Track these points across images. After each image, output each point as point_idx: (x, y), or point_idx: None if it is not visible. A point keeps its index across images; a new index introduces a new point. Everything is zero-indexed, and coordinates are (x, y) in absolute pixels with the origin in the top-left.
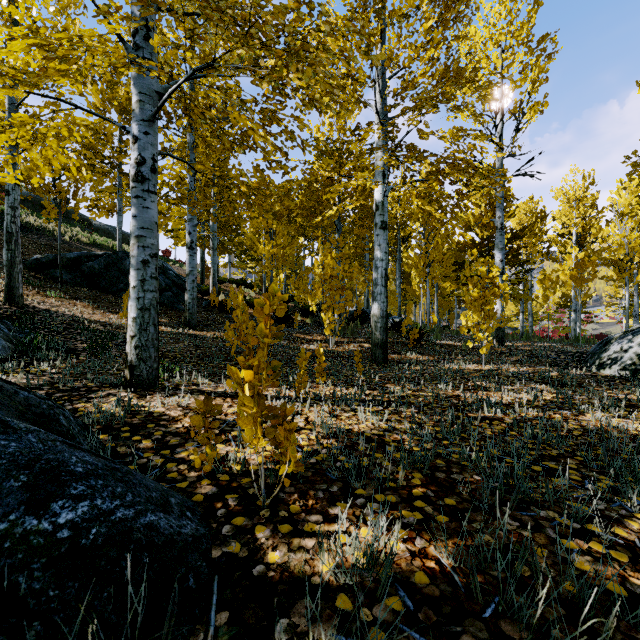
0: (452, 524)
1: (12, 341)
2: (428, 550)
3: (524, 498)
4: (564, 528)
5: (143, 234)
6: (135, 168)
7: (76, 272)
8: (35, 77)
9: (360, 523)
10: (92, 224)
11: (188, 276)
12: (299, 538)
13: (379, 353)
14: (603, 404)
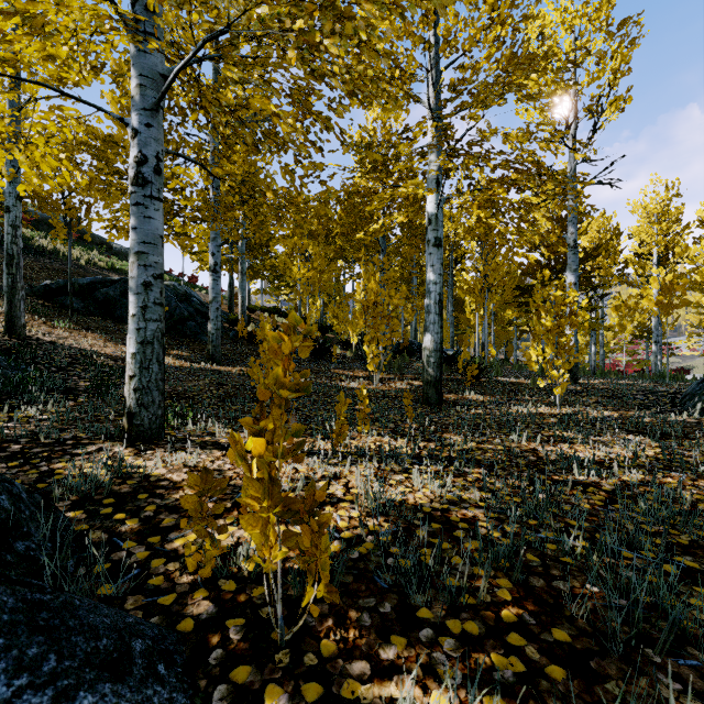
0: (574, 684)
1: None
2: None
3: (672, 630)
4: None
5: (144, 250)
6: (134, 168)
7: (89, 299)
8: None
9: (429, 680)
10: (112, 247)
11: (211, 303)
12: None
13: (432, 393)
14: None
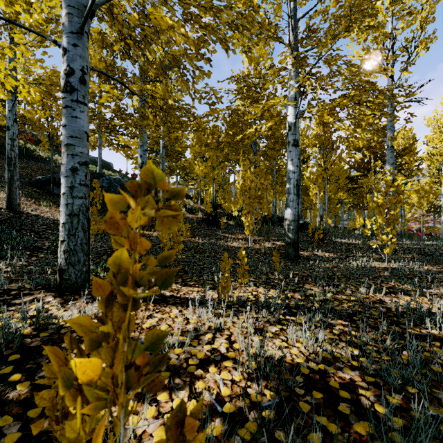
0: None
1: None
2: None
3: None
4: None
5: (72, 142)
6: (64, 79)
7: None
8: None
9: None
10: None
11: None
12: None
13: (291, 251)
14: None
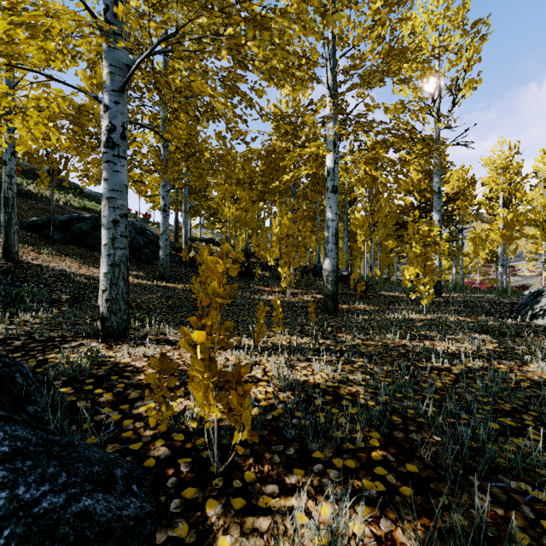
0: (418, 498)
1: (1, 293)
2: (395, 535)
3: (489, 464)
4: (540, 504)
5: (113, 196)
6: (106, 135)
7: (67, 232)
8: (4, 43)
9: (319, 496)
10: (83, 191)
11: (162, 235)
12: (253, 516)
13: (330, 304)
14: (544, 354)
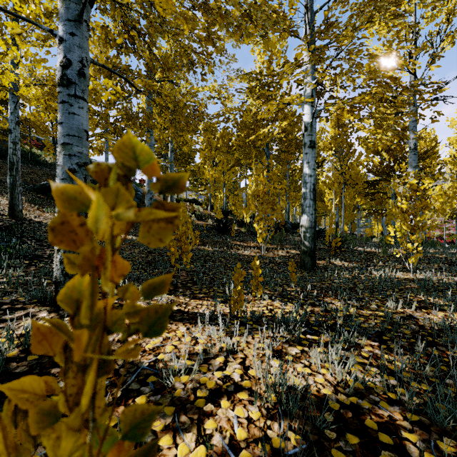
0: None
1: None
2: None
3: None
4: None
5: (69, 142)
6: (61, 72)
7: None
8: None
9: None
10: (91, 162)
11: (147, 194)
12: None
13: (308, 260)
14: None
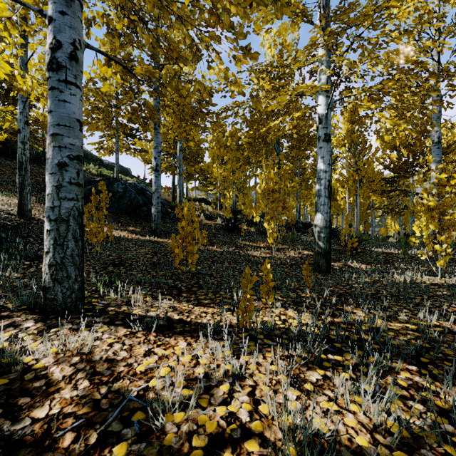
0: None
1: None
2: None
3: None
4: None
5: (59, 132)
6: (50, 55)
7: None
8: None
9: None
10: (103, 162)
11: (154, 193)
12: None
13: (322, 262)
14: None
